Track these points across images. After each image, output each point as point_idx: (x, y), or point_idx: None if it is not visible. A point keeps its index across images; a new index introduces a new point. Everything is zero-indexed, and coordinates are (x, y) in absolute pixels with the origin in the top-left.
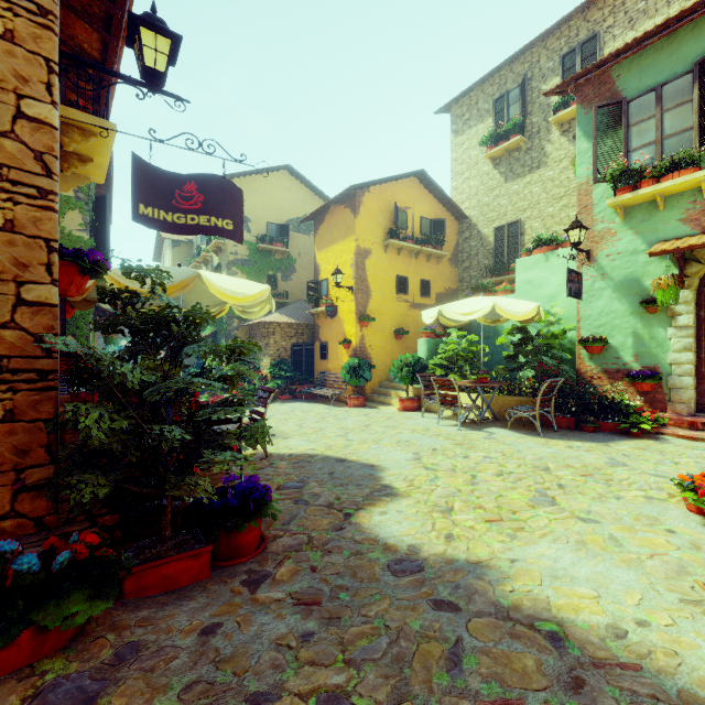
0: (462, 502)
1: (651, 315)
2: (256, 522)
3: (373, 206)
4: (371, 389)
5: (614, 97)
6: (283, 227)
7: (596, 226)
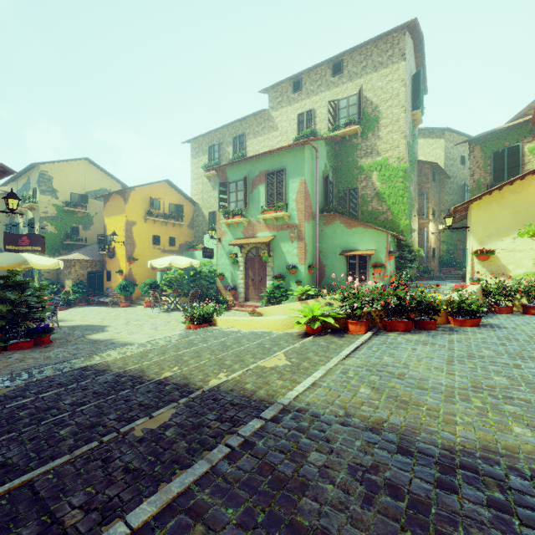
0: (127, 331)
1: (235, 266)
2: (48, 335)
3: (138, 198)
4: (136, 297)
5: (226, 179)
6: (84, 196)
7: (222, 228)
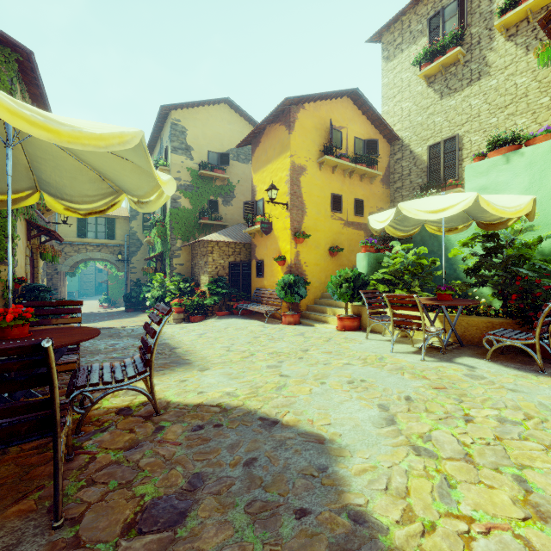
0: None
1: None
2: None
3: (308, 123)
4: (306, 306)
5: None
6: (223, 156)
7: None
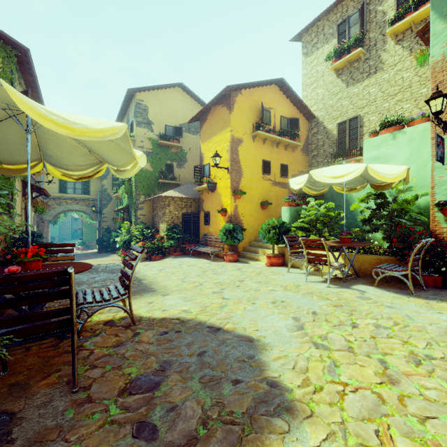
0: (405, 438)
1: None
2: None
3: (244, 105)
4: (243, 247)
5: None
6: (177, 129)
7: None
